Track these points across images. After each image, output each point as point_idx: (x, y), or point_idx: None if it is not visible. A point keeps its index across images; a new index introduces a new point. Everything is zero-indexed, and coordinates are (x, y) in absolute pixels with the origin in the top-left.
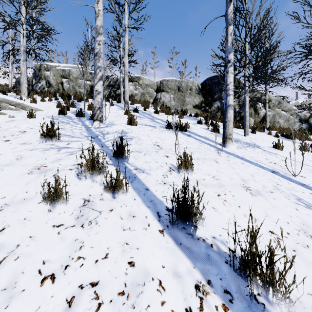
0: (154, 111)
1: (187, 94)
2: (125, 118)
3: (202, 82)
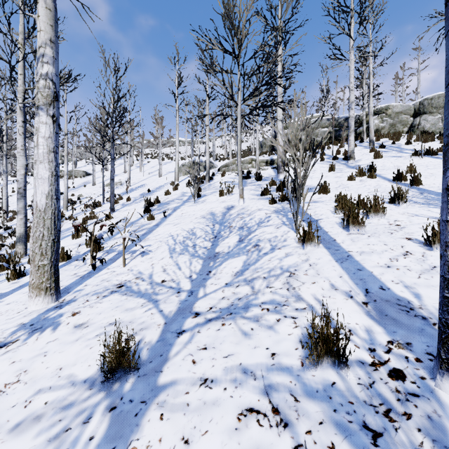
0: (405, 143)
1: None
2: (370, 155)
3: None
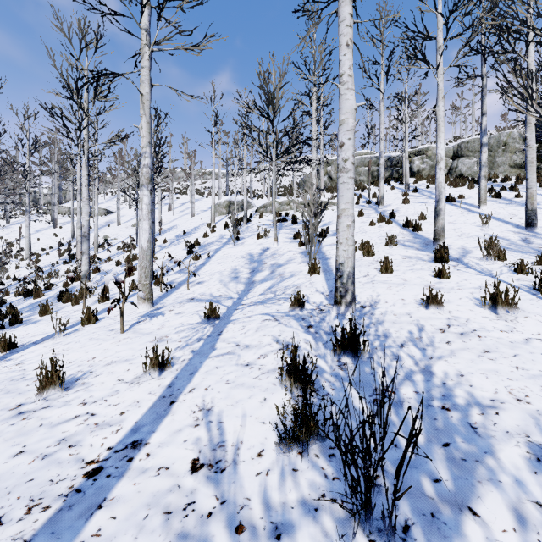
0: None
1: (498, 153)
2: (401, 200)
3: None
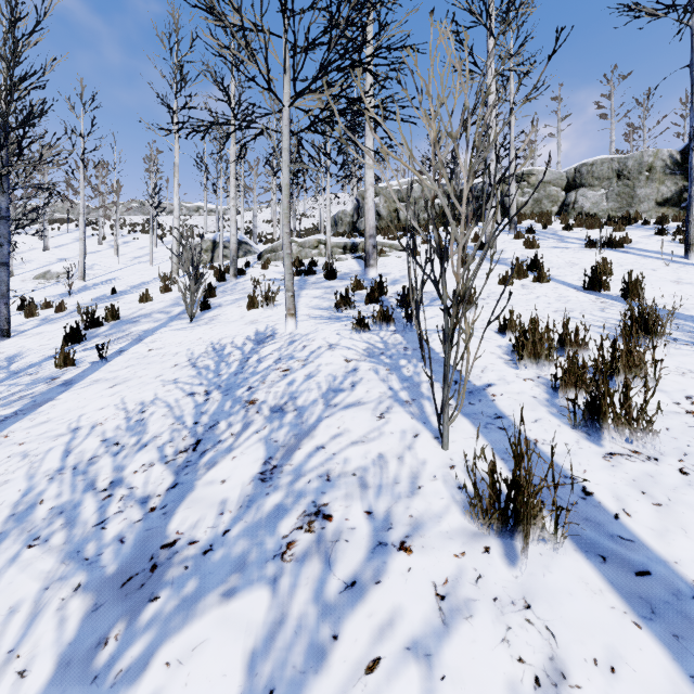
0: (563, 228)
1: (640, 182)
2: (517, 244)
3: (684, 146)
